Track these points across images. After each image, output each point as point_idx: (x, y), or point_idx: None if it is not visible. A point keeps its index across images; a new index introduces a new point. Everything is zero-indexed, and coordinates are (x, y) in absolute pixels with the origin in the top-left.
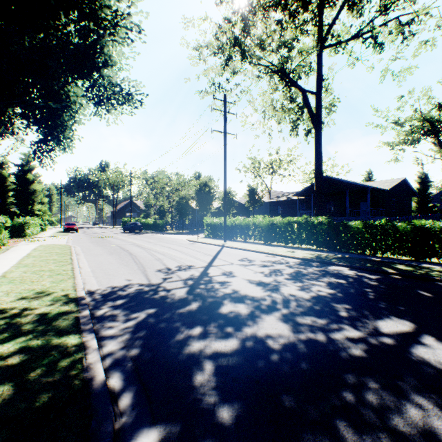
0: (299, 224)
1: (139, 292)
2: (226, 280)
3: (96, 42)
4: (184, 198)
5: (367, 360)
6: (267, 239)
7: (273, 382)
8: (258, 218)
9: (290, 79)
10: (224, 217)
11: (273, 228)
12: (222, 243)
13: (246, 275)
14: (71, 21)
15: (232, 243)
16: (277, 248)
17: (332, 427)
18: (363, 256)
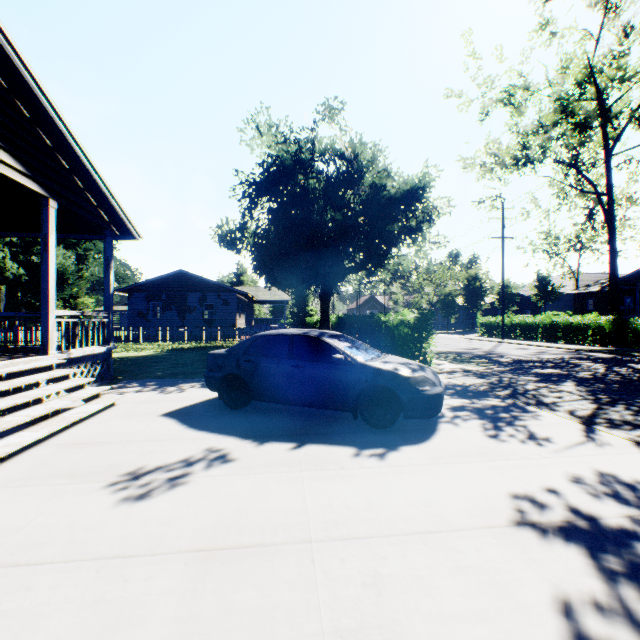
0: (583, 323)
1: (460, 352)
2: (506, 352)
3: (423, 223)
4: (448, 295)
5: (556, 362)
6: (549, 337)
7: (521, 361)
8: (541, 317)
9: (580, 174)
10: (502, 317)
11: (555, 327)
12: (500, 340)
13: (519, 352)
14: (412, 216)
15: (510, 340)
16: (556, 344)
17: (533, 363)
18: (639, 350)
